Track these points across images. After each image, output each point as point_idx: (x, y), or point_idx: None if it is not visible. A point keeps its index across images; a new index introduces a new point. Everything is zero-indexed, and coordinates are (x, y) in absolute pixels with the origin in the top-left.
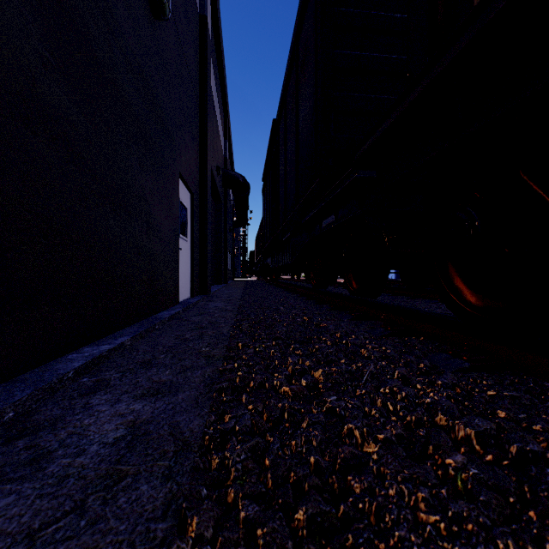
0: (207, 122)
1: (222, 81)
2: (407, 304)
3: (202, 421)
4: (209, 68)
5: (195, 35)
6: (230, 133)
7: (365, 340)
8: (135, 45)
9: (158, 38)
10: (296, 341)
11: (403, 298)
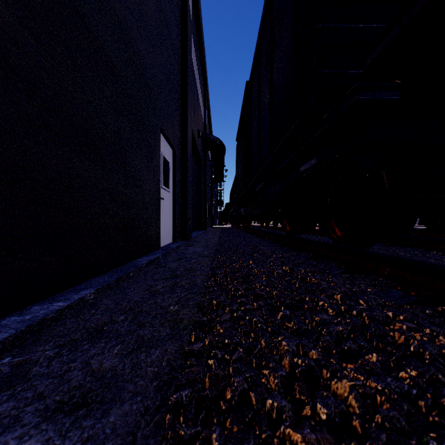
0: (187, 87)
1: (202, 59)
2: (389, 252)
3: None
4: (190, 41)
5: (176, 9)
6: (209, 104)
7: (388, 313)
8: None
9: None
10: (284, 306)
11: (379, 246)
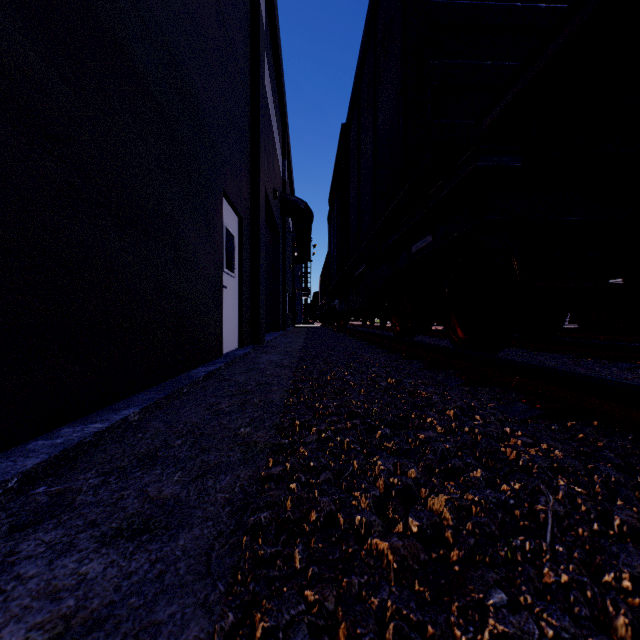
0: (259, 130)
1: (280, 88)
2: (529, 359)
3: (207, 627)
4: (263, 64)
5: (244, 21)
6: (289, 151)
7: (505, 429)
8: (155, 4)
9: (191, 6)
10: (384, 424)
11: (519, 352)
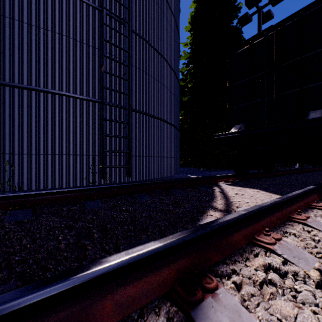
0: None
1: None
2: None
3: None
4: None
5: None
6: None
7: None
8: None
9: None
10: None
11: None
